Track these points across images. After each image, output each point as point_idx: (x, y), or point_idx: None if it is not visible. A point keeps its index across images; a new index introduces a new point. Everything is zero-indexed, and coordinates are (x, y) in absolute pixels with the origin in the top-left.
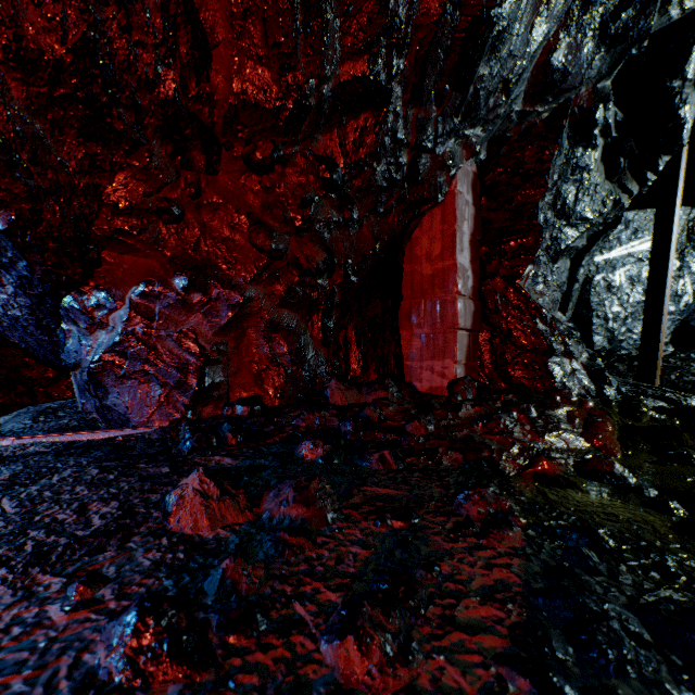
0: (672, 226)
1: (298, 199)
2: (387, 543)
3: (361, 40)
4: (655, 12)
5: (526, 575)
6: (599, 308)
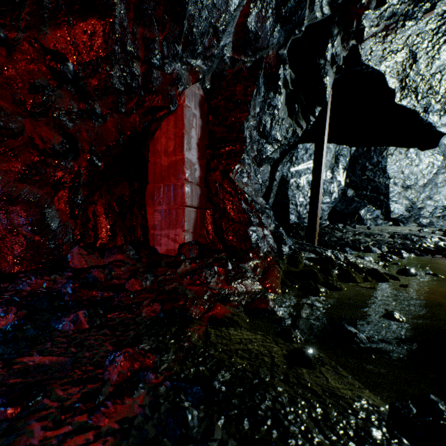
0: (323, 150)
1: (26, 83)
2: None
3: None
4: (306, 7)
5: None
6: (293, 199)
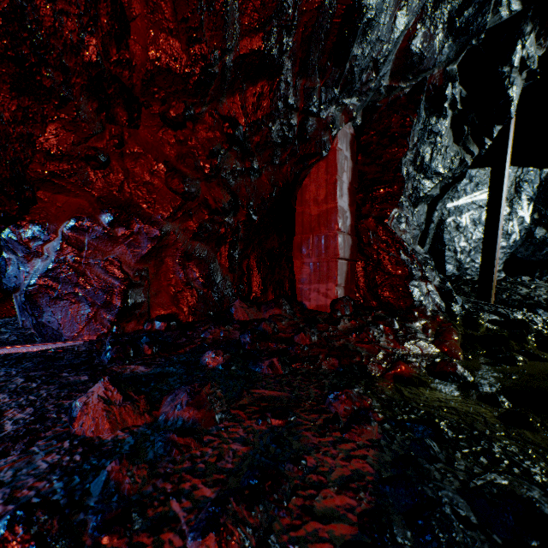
0: (503, 180)
1: (206, 150)
2: (264, 439)
3: (256, 20)
4: (489, 11)
5: (378, 464)
6: (450, 244)
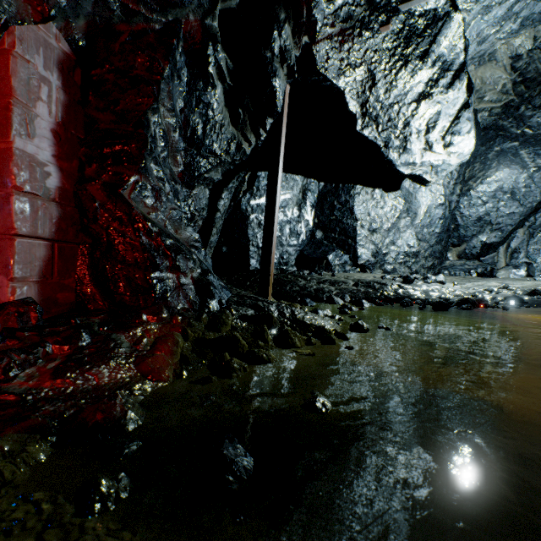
0: (278, 176)
1: None
2: None
3: None
4: None
5: None
6: (254, 239)
